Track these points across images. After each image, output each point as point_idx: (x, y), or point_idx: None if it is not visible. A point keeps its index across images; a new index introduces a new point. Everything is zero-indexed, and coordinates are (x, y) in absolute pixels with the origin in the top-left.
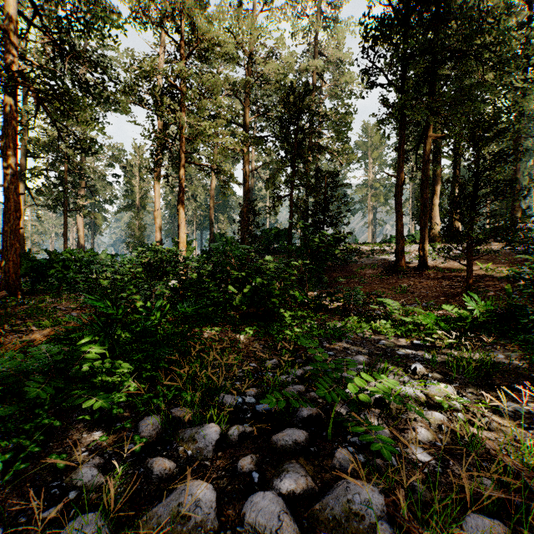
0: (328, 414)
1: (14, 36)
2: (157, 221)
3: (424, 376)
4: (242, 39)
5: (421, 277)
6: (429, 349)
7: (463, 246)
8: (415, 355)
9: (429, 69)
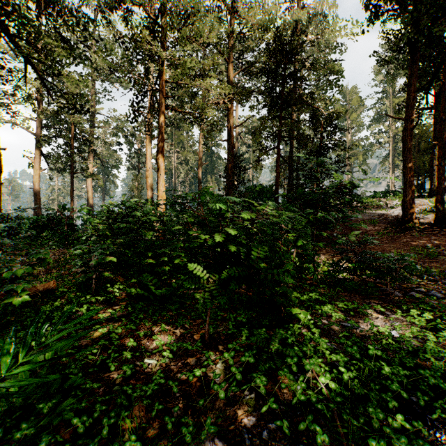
0: None
1: None
2: (148, 180)
3: None
4: None
5: (445, 235)
6: None
7: None
8: None
9: None
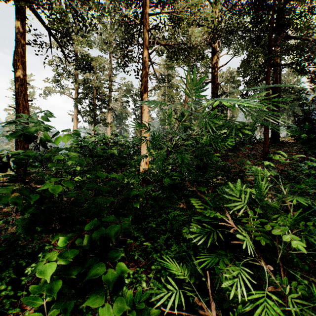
0: None
1: None
2: None
3: None
4: None
5: None
6: None
7: None
8: None
9: None
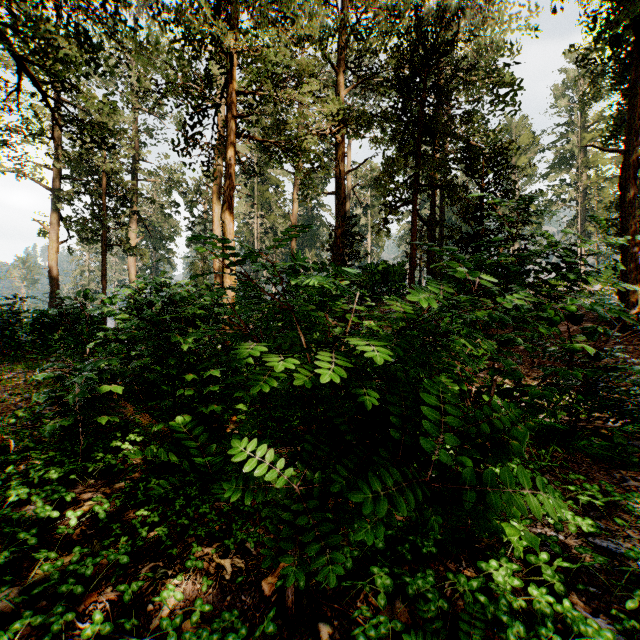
0: None
1: None
2: None
3: None
4: None
5: None
6: None
7: None
8: None
9: None
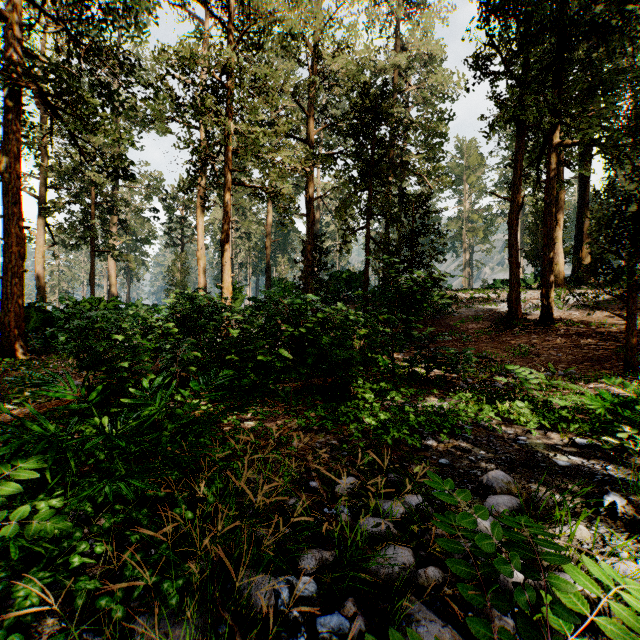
0: (474, 639)
1: (15, 26)
2: (200, 263)
3: (636, 525)
4: (304, 27)
5: (546, 333)
6: (607, 455)
7: (620, 290)
8: (592, 470)
9: (556, 52)
